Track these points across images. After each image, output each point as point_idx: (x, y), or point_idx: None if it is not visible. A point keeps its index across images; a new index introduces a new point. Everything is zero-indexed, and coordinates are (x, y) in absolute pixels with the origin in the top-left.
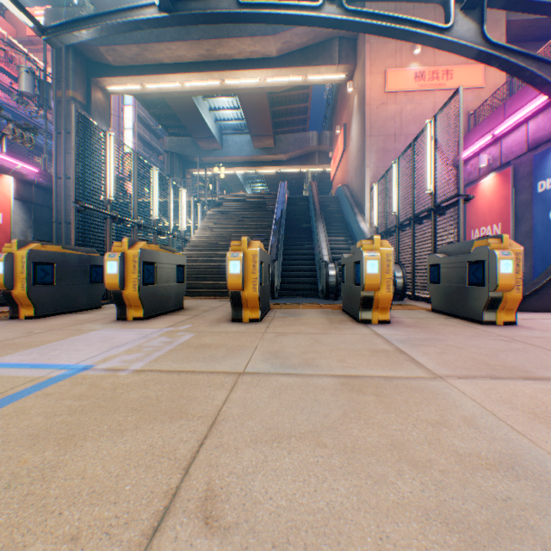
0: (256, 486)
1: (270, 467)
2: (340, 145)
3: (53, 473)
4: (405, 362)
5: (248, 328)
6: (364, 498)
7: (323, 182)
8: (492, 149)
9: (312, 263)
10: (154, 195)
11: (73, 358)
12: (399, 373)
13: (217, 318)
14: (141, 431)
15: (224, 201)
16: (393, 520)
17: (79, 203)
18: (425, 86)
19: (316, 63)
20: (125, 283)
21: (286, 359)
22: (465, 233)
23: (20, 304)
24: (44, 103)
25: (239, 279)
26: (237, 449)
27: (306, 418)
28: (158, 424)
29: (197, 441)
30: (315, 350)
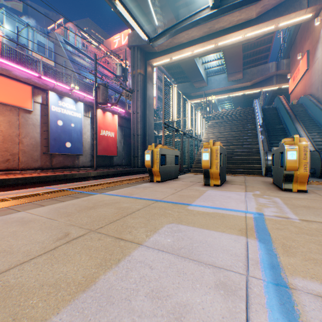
0: None
1: None
2: (302, 66)
3: None
4: None
5: (309, 196)
6: None
7: (274, 96)
8: None
9: None
10: (188, 116)
11: (236, 206)
12: None
13: (264, 187)
14: None
15: (216, 116)
16: None
17: (165, 124)
18: None
19: (287, 12)
20: (210, 165)
21: None
22: None
23: (153, 175)
24: (125, 79)
25: (295, 163)
26: None
27: None
28: None
29: None
30: None
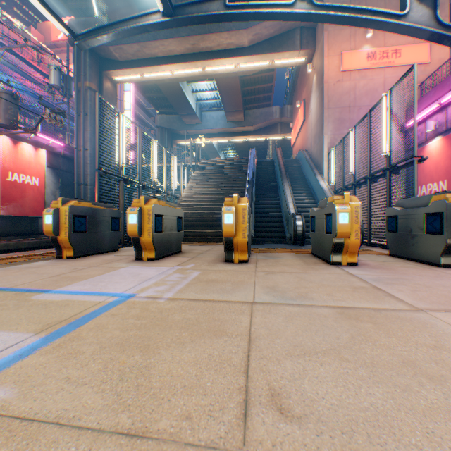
0: (306, 388)
1: (311, 374)
2: (300, 116)
3: (148, 371)
4: (386, 297)
5: (240, 267)
6: (399, 401)
7: (283, 147)
8: (438, 116)
9: (279, 215)
10: (153, 162)
11: (118, 288)
12: (384, 306)
13: (211, 259)
14: (197, 344)
15: (205, 166)
16: (431, 419)
17: (101, 169)
18: (376, 64)
19: (281, 50)
20: (141, 231)
21: (283, 292)
22: (412, 189)
23: (63, 247)
24: (67, 92)
25: (232, 228)
26: (278, 360)
27: (323, 339)
28: (208, 339)
29: (244, 353)
30: (304, 286)
